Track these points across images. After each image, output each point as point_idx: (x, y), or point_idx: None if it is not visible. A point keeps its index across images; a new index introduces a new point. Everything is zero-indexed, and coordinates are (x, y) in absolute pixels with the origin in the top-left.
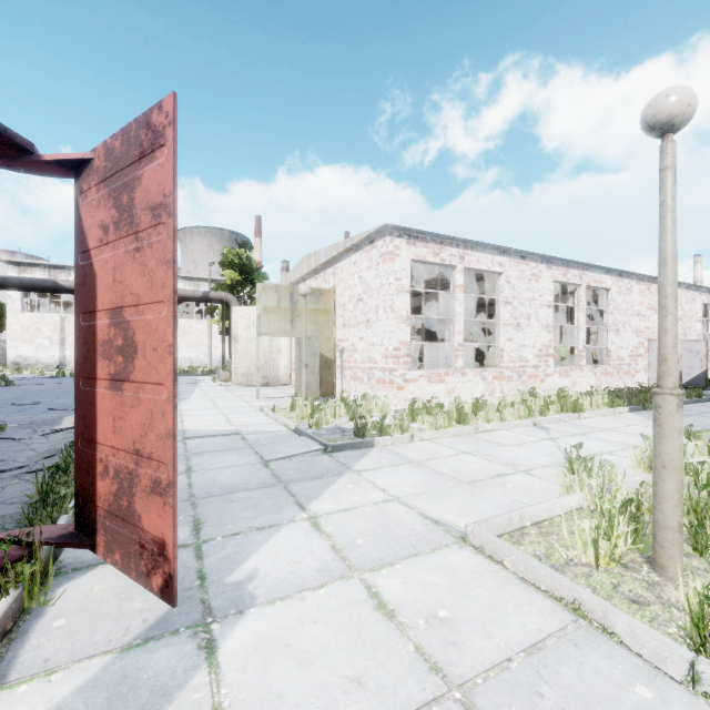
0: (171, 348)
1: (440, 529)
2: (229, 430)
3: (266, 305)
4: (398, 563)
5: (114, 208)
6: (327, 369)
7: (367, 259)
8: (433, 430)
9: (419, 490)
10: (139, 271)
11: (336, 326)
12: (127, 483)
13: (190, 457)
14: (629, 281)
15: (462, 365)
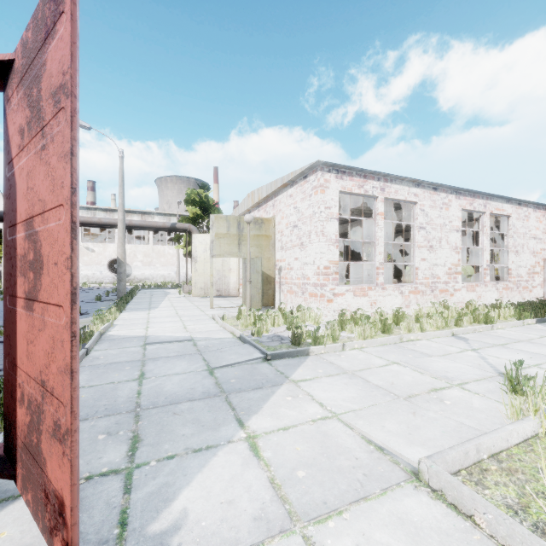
0: (68, 262)
1: (387, 459)
2: (183, 337)
3: (218, 232)
4: (346, 510)
5: (27, 106)
6: (268, 285)
7: (301, 191)
8: (362, 340)
9: (357, 406)
10: (44, 172)
11: (275, 249)
12: (35, 417)
13: (145, 363)
14: (527, 209)
15: (382, 281)
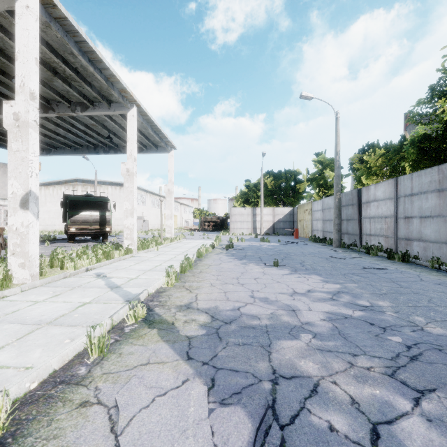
0: None
1: None
2: None
3: None
4: None
5: None
6: None
7: None
8: None
9: None
10: None
11: None
12: None
13: None
14: None
15: (3, 225)
